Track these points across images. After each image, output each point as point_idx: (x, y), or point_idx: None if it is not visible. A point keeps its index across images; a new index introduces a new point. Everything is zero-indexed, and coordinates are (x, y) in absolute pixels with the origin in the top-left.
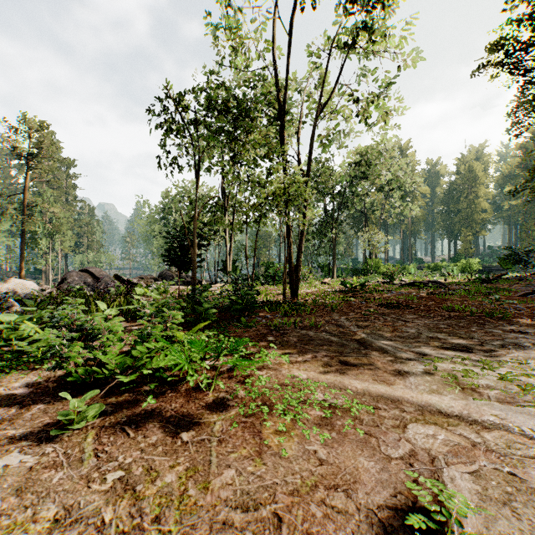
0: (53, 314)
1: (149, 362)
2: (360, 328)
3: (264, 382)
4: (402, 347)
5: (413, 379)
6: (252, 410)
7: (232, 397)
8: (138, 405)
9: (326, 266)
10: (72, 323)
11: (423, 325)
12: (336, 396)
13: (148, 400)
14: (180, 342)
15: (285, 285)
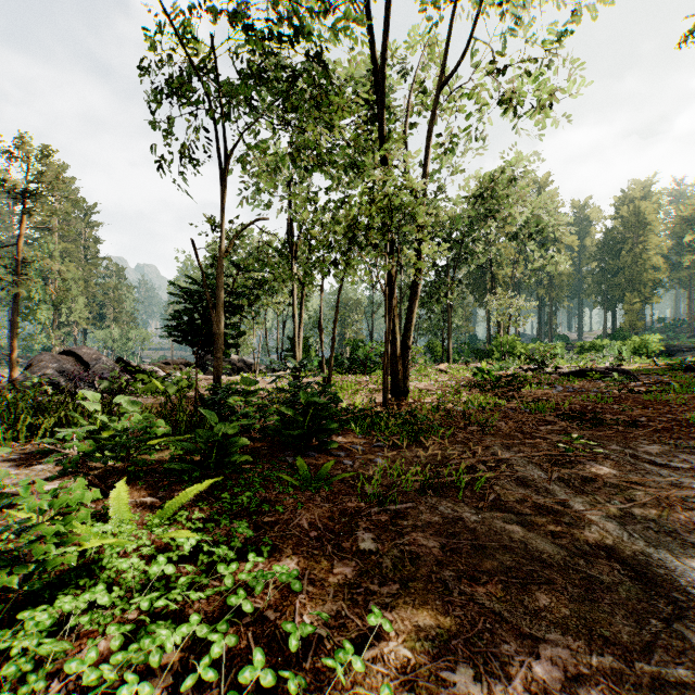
0: None
1: None
2: (576, 489)
3: None
4: None
5: None
6: None
7: None
8: None
9: (437, 345)
10: None
11: None
12: None
13: None
14: (97, 571)
15: (387, 379)
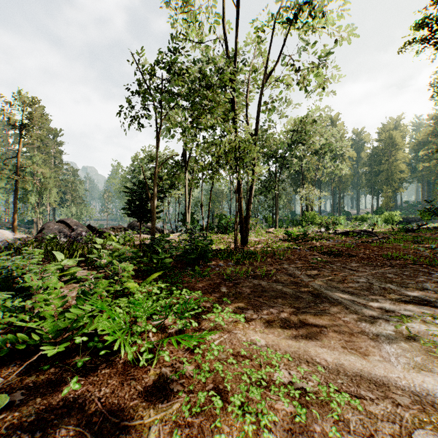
0: (6, 265)
1: (90, 322)
2: (310, 277)
3: (217, 352)
4: (359, 300)
5: (388, 347)
6: (200, 401)
7: (178, 376)
8: (59, 389)
9: (270, 217)
10: (24, 274)
11: (370, 274)
12: (304, 375)
13: (70, 385)
14: (132, 294)
15: (236, 235)
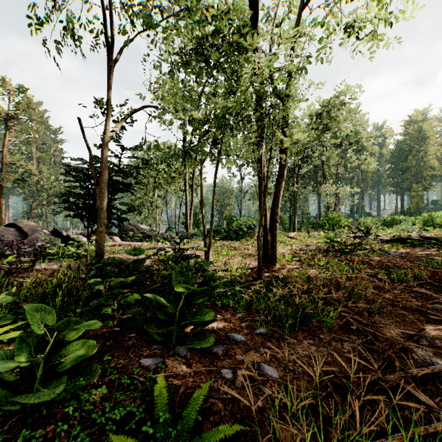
0: None
1: None
2: None
3: None
4: None
5: None
6: None
7: None
8: None
9: (286, 219)
10: None
11: None
12: None
13: None
14: None
15: (261, 250)
